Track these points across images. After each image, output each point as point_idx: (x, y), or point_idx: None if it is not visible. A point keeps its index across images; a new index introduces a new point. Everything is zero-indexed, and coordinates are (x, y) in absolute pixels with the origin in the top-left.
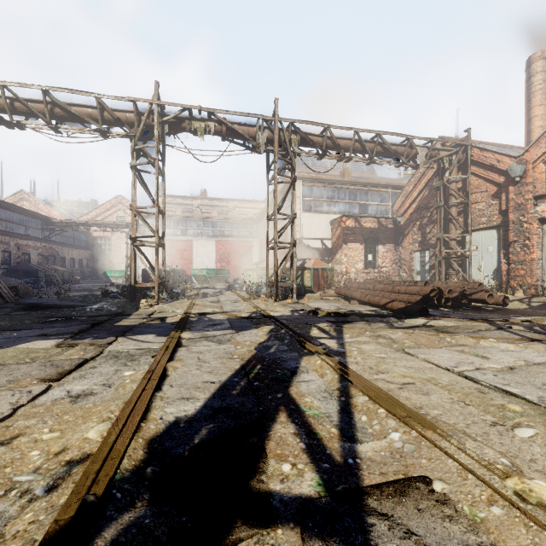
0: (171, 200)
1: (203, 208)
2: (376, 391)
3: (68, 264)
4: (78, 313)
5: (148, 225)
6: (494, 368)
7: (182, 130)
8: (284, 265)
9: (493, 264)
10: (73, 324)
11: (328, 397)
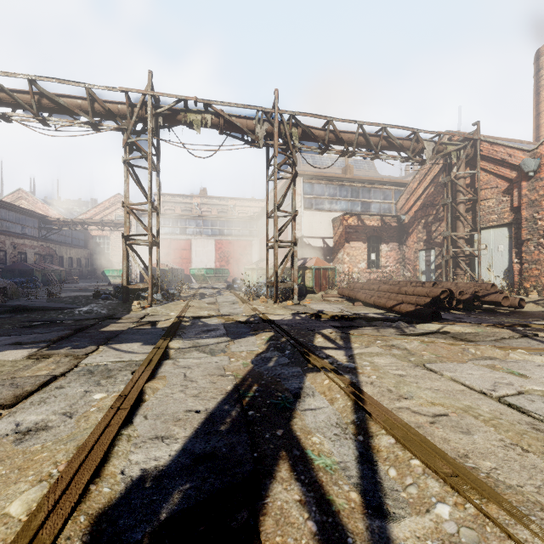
0: (171, 198)
1: (202, 207)
2: (404, 429)
3: (66, 263)
4: (66, 316)
5: (141, 223)
6: (539, 390)
7: (177, 122)
8: (284, 265)
9: (504, 263)
10: (55, 330)
11: (341, 434)
